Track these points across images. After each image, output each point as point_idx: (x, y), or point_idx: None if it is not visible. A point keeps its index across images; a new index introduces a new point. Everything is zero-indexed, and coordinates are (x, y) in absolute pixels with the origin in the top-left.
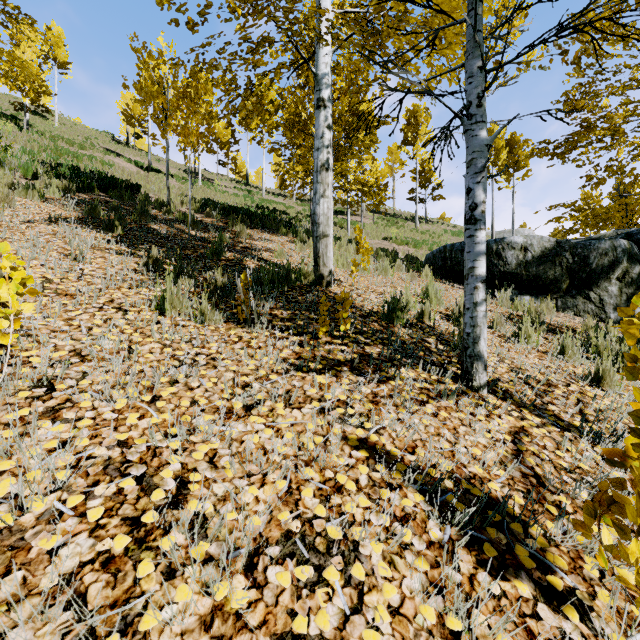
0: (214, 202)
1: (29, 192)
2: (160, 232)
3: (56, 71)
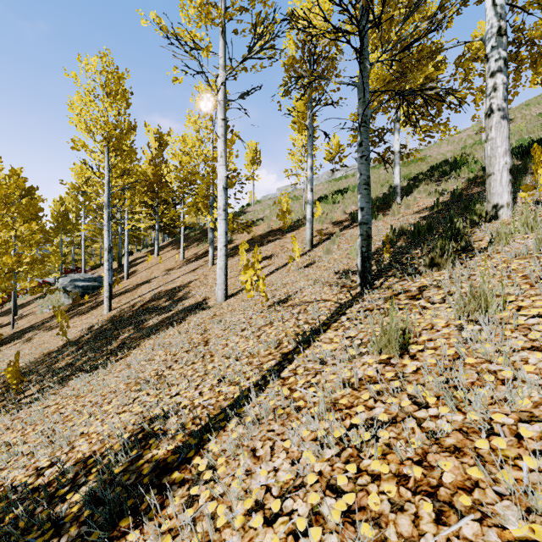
0: None
1: (433, 195)
2: (479, 195)
3: None
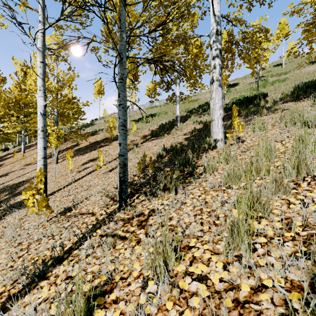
0: (304, 84)
1: (195, 123)
2: None
3: (283, 41)
